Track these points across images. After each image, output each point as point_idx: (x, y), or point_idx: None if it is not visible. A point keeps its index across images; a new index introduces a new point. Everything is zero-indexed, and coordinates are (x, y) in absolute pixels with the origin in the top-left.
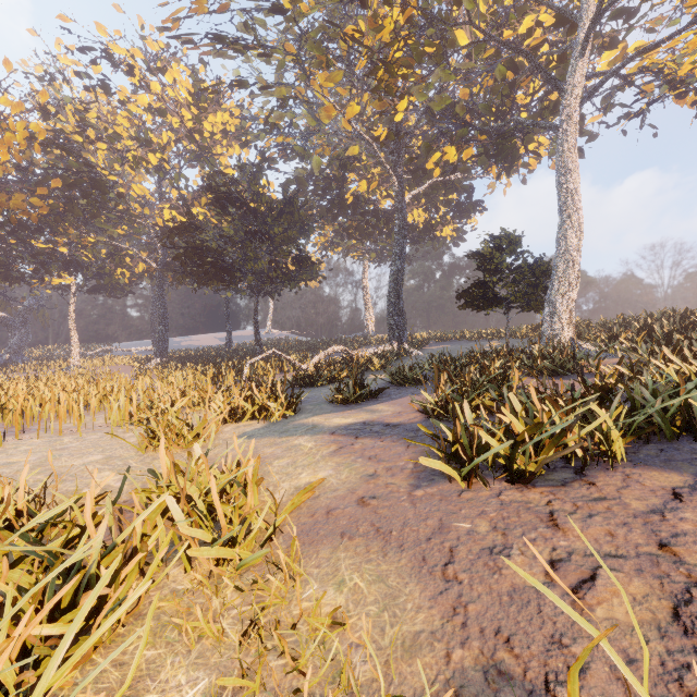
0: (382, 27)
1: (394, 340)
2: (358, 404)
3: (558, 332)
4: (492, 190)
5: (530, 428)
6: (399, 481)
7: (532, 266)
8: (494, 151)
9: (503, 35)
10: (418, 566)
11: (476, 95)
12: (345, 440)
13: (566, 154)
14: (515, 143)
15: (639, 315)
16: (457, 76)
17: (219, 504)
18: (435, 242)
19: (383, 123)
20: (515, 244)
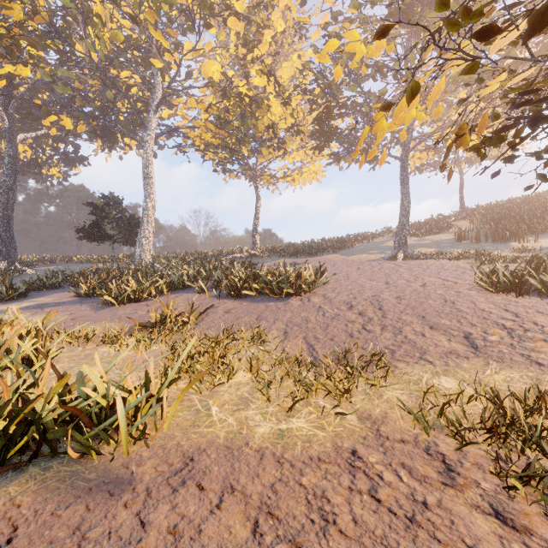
0: (11, 8)
1: (4, 260)
2: (14, 301)
3: (144, 258)
4: (97, 153)
5: (140, 285)
6: (87, 312)
7: (129, 218)
8: (101, 133)
9: (111, 70)
10: (111, 321)
11: (89, 90)
12: (35, 310)
13: (148, 162)
14: (116, 134)
15: (183, 252)
16: (70, 62)
17: (19, 317)
18: (39, 176)
19: (4, 75)
20: (119, 204)
